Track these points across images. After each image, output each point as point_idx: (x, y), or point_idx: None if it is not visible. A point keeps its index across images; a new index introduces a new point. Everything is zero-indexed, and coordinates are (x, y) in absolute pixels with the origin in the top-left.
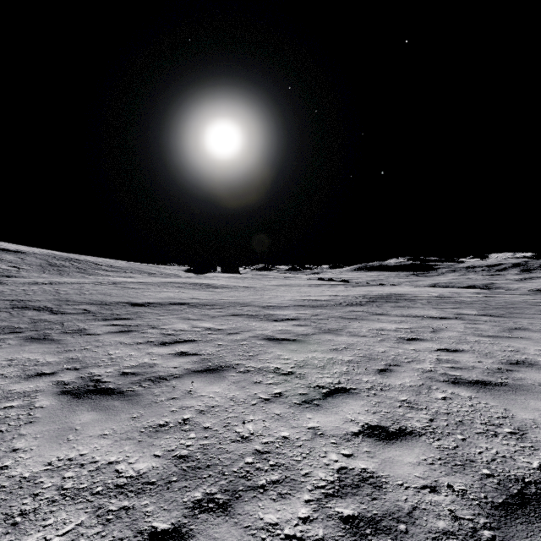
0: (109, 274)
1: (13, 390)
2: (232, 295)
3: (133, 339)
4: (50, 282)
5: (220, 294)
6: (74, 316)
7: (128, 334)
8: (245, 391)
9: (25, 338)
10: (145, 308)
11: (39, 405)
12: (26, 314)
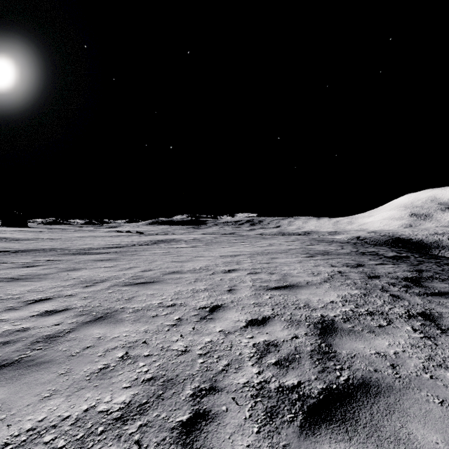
0: None
1: None
2: (44, 244)
3: None
4: None
5: (30, 244)
6: None
7: None
8: (94, 272)
9: None
10: None
11: None
12: None
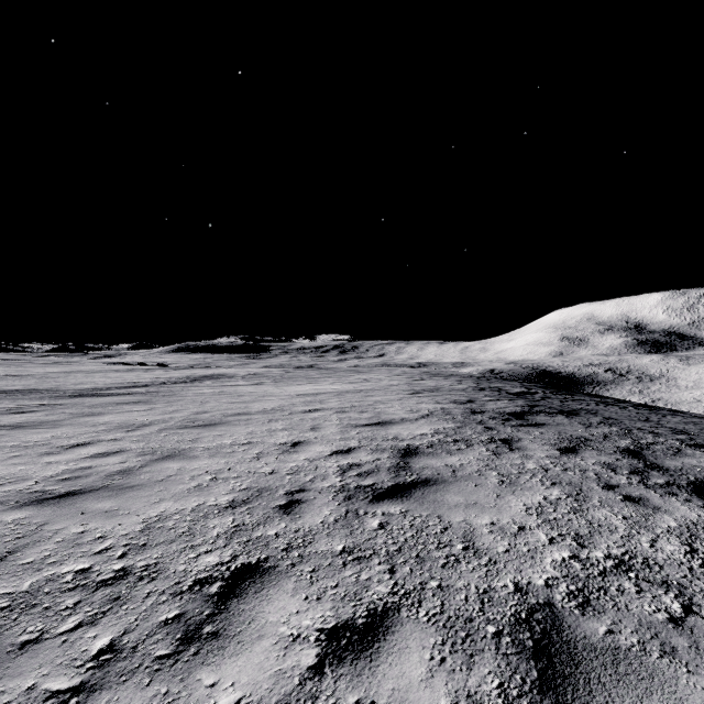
0: None
1: None
2: (10, 384)
3: None
4: None
5: None
6: None
7: None
8: (126, 416)
9: None
10: None
11: None
12: None
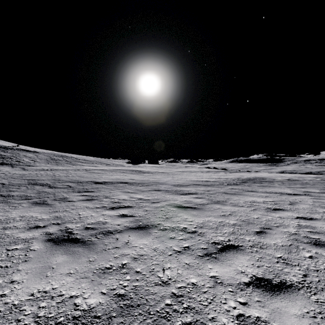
0: (83, 164)
1: (20, 237)
2: (155, 177)
3: (94, 205)
4: (51, 169)
5: (147, 177)
6: (62, 189)
7: (91, 201)
8: (164, 244)
9: (32, 203)
10: (103, 185)
11: (33, 248)
12: (35, 187)
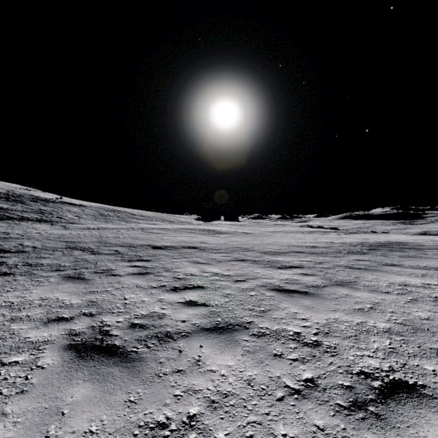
0: (140, 221)
1: (28, 337)
2: (235, 240)
3: (148, 282)
4: (98, 228)
5: (224, 239)
6: (107, 256)
7: (145, 276)
8: (264, 370)
9: (64, 276)
10: (163, 251)
11: (41, 363)
12: (74, 253)
